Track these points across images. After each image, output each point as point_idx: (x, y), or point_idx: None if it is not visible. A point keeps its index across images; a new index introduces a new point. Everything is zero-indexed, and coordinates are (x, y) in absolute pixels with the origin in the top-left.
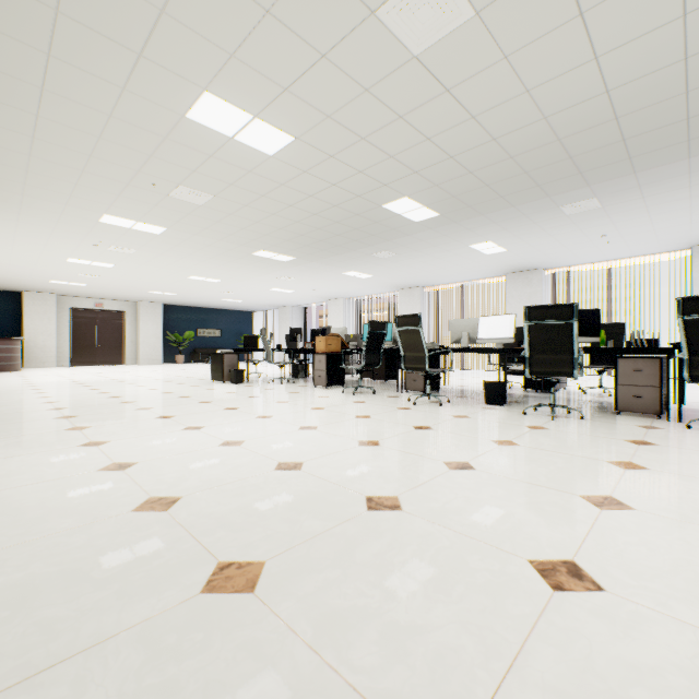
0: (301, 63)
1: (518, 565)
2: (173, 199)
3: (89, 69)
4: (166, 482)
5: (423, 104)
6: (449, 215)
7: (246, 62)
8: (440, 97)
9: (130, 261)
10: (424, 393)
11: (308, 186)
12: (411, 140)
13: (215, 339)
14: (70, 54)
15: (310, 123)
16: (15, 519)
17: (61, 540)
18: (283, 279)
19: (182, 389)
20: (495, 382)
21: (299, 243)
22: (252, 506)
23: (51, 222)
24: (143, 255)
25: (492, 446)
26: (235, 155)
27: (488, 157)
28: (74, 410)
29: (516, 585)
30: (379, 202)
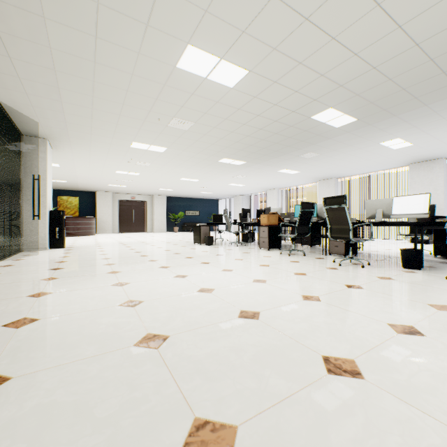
0: (256, 6)
1: None
2: (170, 128)
3: (118, 42)
4: (160, 320)
5: (354, 22)
6: (365, 119)
7: (215, 15)
8: (371, 13)
9: (148, 170)
10: (344, 256)
11: (256, 108)
12: (339, 58)
13: (196, 217)
14: (107, 33)
15: (260, 57)
16: (61, 342)
17: (82, 367)
18: (237, 177)
19: (176, 248)
20: (413, 250)
21: (249, 151)
22: (222, 353)
23: (106, 149)
24: (154, 166)
25: (430, 310)
26: (207, 91)
27: (409, 63)
28: (115, 259)
29: None
30: (308, 114)
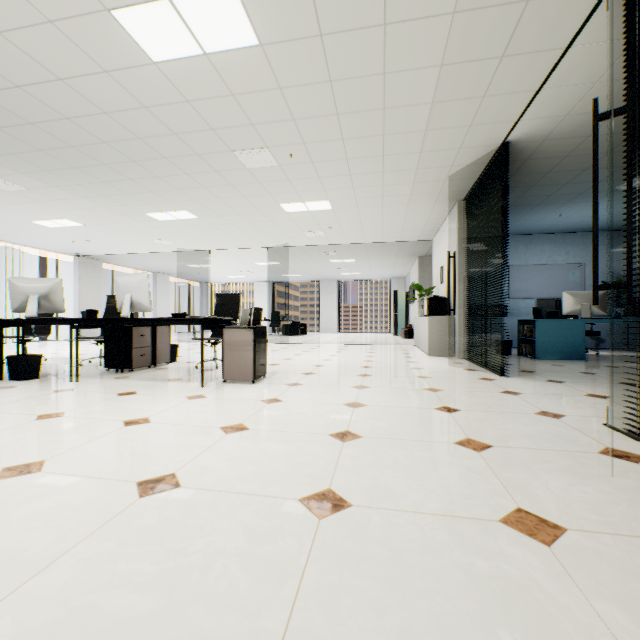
0: None
1: (150, 501)
2: None
3: None
4: None
5: None
6: None
7: None
8: None
9: None
10: None
11: None
12: None
13: None
14: None
15: None
16: None
17: None
18: None
19: None
20: None
21: None
22: None
23: None
24: None
25: None
26: None
27: None
28: None
29: (180, 499)
30: None
